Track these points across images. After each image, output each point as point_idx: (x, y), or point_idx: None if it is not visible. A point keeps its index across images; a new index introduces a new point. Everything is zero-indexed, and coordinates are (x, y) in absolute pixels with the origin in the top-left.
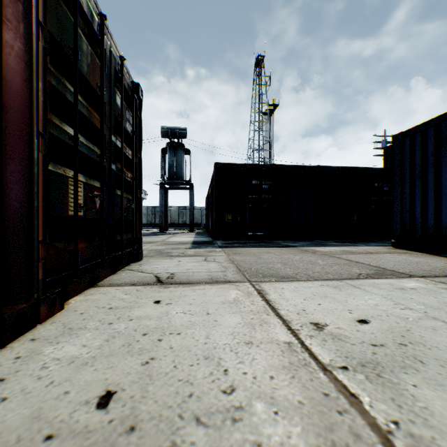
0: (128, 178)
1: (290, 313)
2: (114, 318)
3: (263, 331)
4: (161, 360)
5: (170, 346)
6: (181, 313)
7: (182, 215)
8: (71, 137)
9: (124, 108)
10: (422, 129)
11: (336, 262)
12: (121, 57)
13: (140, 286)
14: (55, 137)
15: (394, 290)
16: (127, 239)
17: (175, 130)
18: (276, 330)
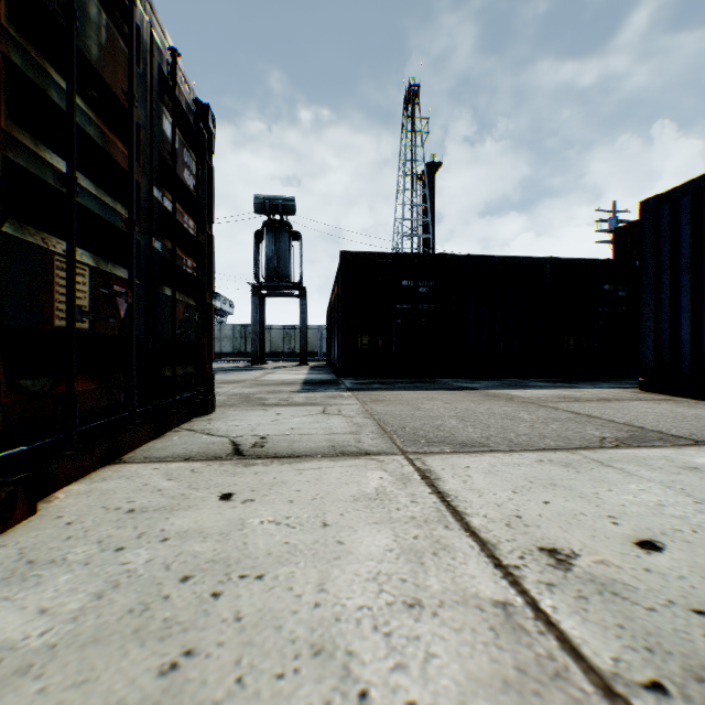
0: (188, 268)
1: (493, 523)
2: (132, 534)
3: (442, 570)
4: (209, 659)
5: (235, 614)
6: (270, 522)
7: (289, 339)
8: (60, 175)
9: (180, 144)
10: (693, 189)
11: (552, 416)
12: (172, 51)
13: (201, 461)
14: (21, 169)
15: (682, 472)
16: (185, 376)
17: (277, 201)
18: (469, 566)
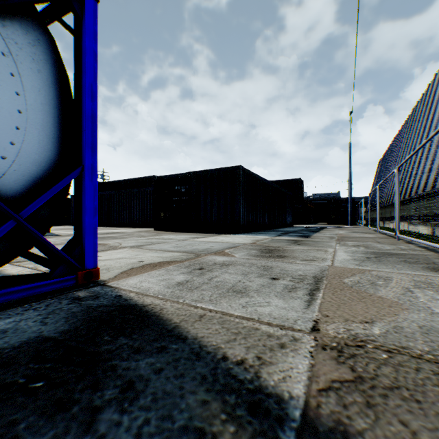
0: None
1: None
2: None
3: None
4: None
5: None
6: None
7: None
8: None
9: None
10: None
11: None
12: None
13: None
14: None
15: None
16: None
17: None
18: None
